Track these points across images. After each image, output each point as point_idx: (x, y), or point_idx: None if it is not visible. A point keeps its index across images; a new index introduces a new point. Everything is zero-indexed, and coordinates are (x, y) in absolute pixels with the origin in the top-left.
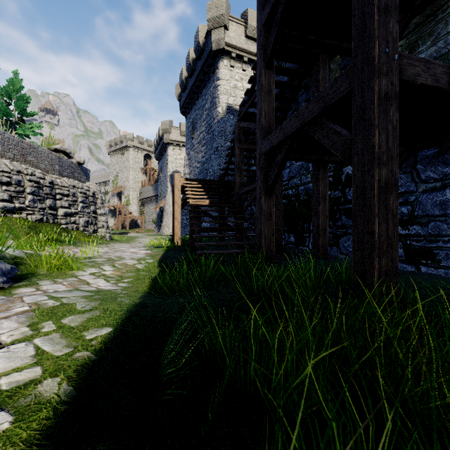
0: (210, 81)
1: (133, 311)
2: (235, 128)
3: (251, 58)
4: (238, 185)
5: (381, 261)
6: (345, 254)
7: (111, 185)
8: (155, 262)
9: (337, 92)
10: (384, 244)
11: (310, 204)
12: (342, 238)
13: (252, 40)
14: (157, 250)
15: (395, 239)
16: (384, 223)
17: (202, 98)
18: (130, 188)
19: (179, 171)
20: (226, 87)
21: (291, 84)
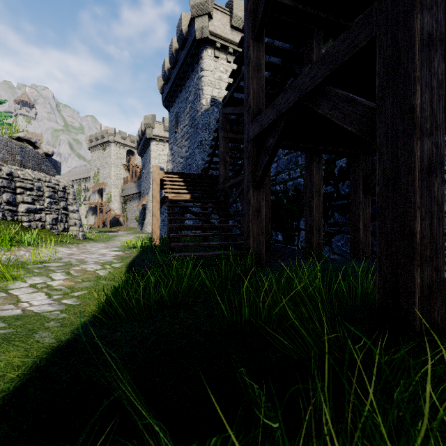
0: (194, 72)
1: (41, 367)
2: (220, 115)
3: (236, 50)
4: (222, 178)
5: (424, 273)
6: (338, 254)
7: (92, 182)
8: (123, 267)
9: (352, 45)
10: (428, 248)
11: (299, 200)
12: (334, 236)
13: (238, 31)
14: (131, 251)
15: (440, 241)
16: (428, 218)
17: (186, 91)
18: (112, 184)
19: (163, 168)
20: (210, 78)
21: (281, 65)
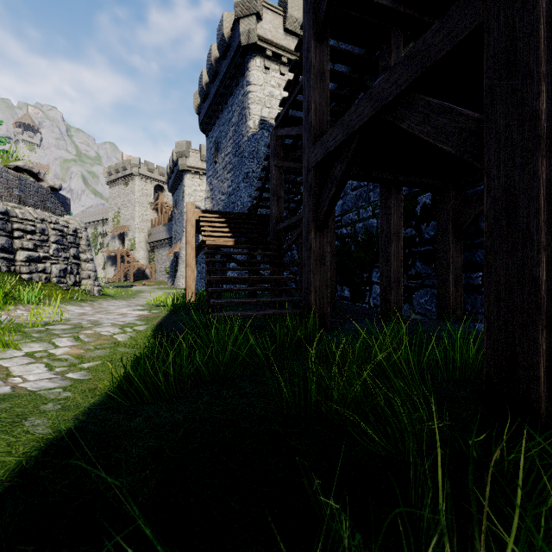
0: (238, 87)
1: (27, 471)
2: (271, 138)
3: (291, 59)
4: (274, 218)
5: (551, 338)
6: (421, 314)
7: (111, 225)
8: (149, 330)
9: (449, 36)
10: None
11: (371, 246)
12: (416, 291)
13: (293, 35)
14: (159, 310)
15: None
16: None
17: (228, 110)
18: (136, 228)
19: (199, 207)
20: (258, 95)
21: (349, 75)
